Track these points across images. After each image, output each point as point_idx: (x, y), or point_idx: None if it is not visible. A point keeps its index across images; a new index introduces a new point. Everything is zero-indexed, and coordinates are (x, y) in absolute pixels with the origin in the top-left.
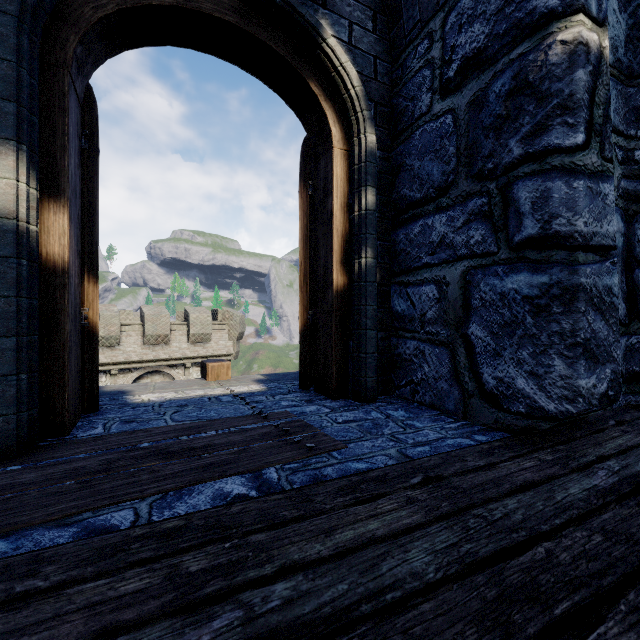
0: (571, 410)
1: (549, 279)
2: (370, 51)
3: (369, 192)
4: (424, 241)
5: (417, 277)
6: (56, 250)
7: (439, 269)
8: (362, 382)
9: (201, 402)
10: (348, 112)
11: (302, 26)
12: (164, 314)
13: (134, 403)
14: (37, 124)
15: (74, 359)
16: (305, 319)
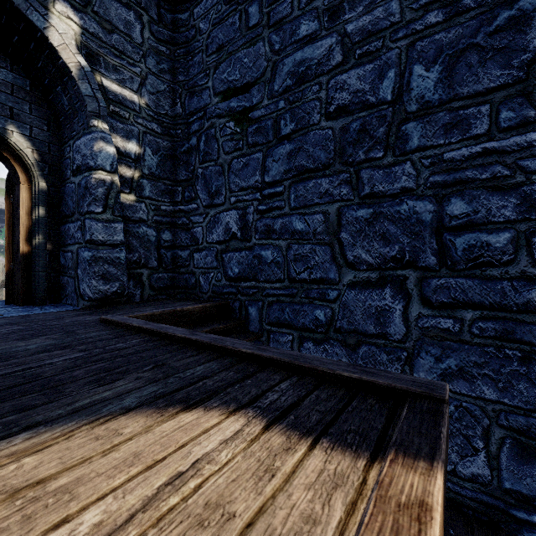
0: (98, 296)
1: (92, 254)
2: (46, 140)
3: (40, 209)
4: (69, 233)
5: (67, 249)
6: None
7: (72, 246)
8: (37, 296)
9: None
10: (29, 169)
11: None
12: None
13: None
14: None
15: None
16: (9, 267)
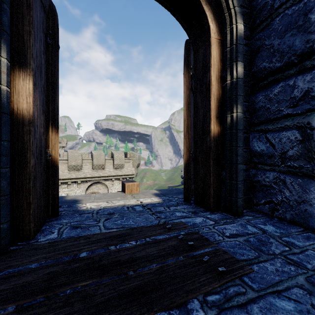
0: None
1: None
2: None
3: (239, 65)
4: (285, 97)
5: (277, 125)
6: (24, 106)
7: (302, 117)
8: (234, 201)
9: (123, 211)
10: (223, 10)
11: None
12: (102, 154)
13: (81, 210)
14: (8, 11)
15: (39, 184)
16: (187, 156)
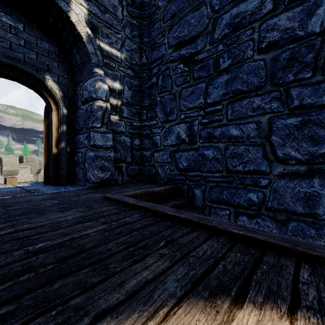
0: (98, 181)
1: (94, 154)
2: (66, 84)
3: (64, 126)
4: (79, 141)
5: (78, 150)
6: None
7: (82, 149)
8: (61, 180)
9: (2, 188)
10: (57, 102)
11: (38, 79)
12: None
13: None
14: None
15: None
16: (46, 162)
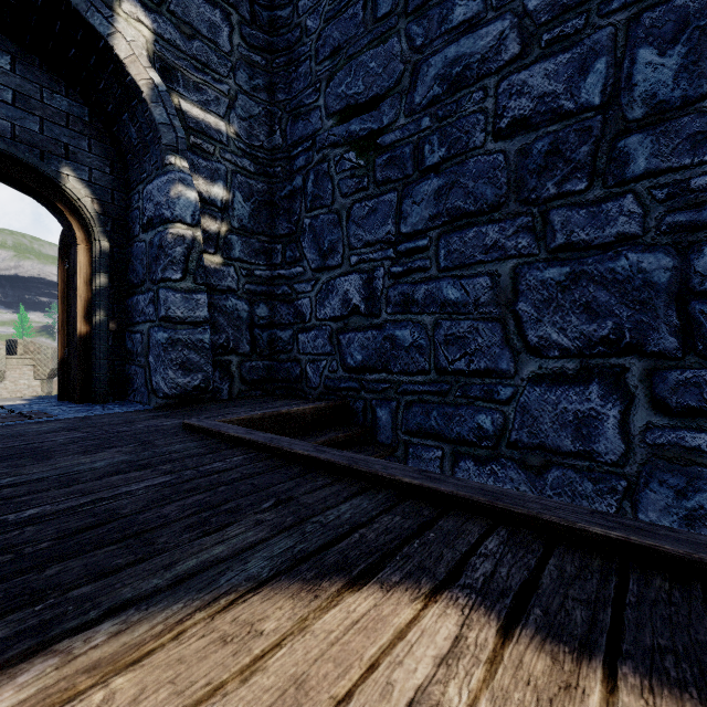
0: (176, 392)
1: (168, 336)
2: (108, 186)
3: (102, 276)
4: (137, 308)
5: (135, 329)
6: None
7: (142, 325)
8: (97, 391)
9: None
10: (88, 225)
11: (46, 175)
12: None
13: None
14: None
15: None
16: (63, 353)
